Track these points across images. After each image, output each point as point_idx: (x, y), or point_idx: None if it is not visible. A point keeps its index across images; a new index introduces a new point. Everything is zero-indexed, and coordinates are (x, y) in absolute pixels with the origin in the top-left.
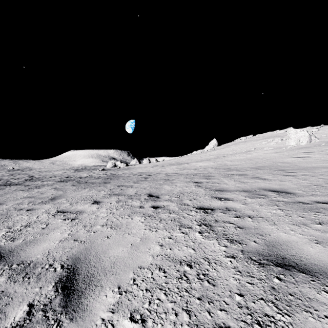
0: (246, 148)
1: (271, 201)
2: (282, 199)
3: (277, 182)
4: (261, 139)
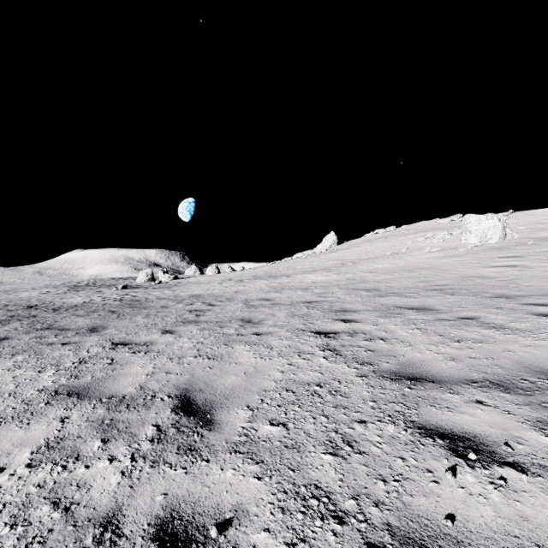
0: (390, 248)
1: None
2: None
3: None
4: (412, 233)
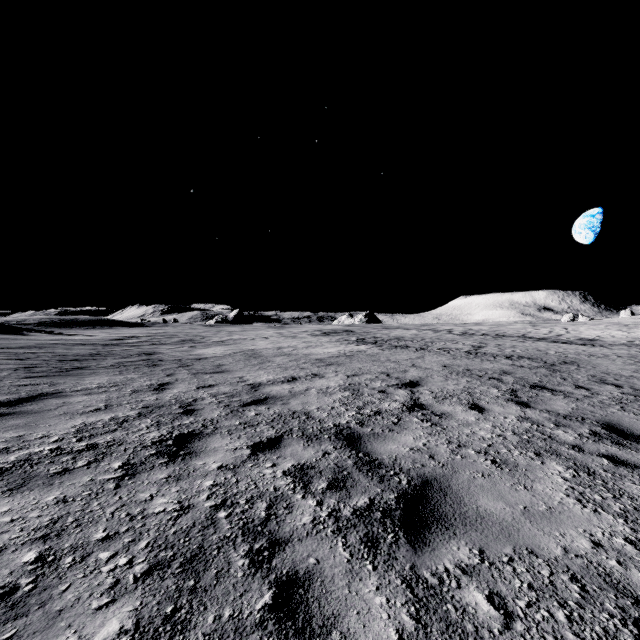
0: None
1: None
2: None
3: None
4: None
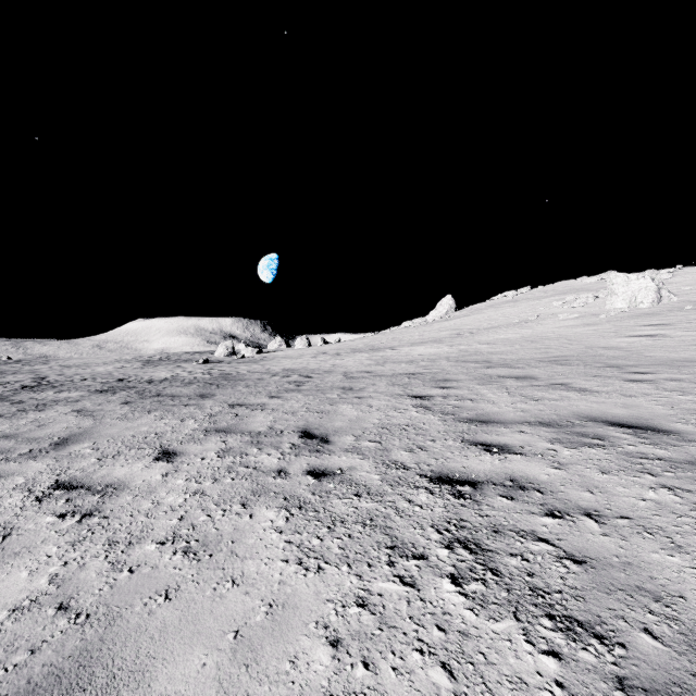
0: (518, 315)
1: (627, 456)
2: (652, 450)
3: (617, 399)
4: (550, 295)
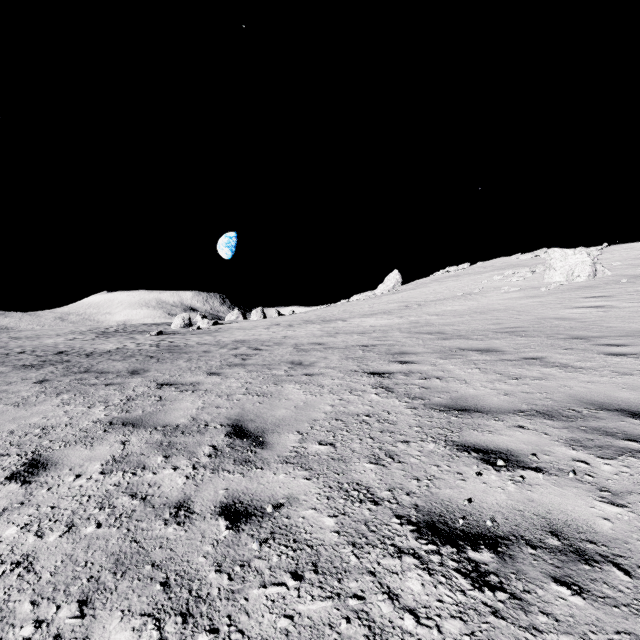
0: (462, 288)
1: None
2: None
3: (614, 378)
4: (489, 270)
